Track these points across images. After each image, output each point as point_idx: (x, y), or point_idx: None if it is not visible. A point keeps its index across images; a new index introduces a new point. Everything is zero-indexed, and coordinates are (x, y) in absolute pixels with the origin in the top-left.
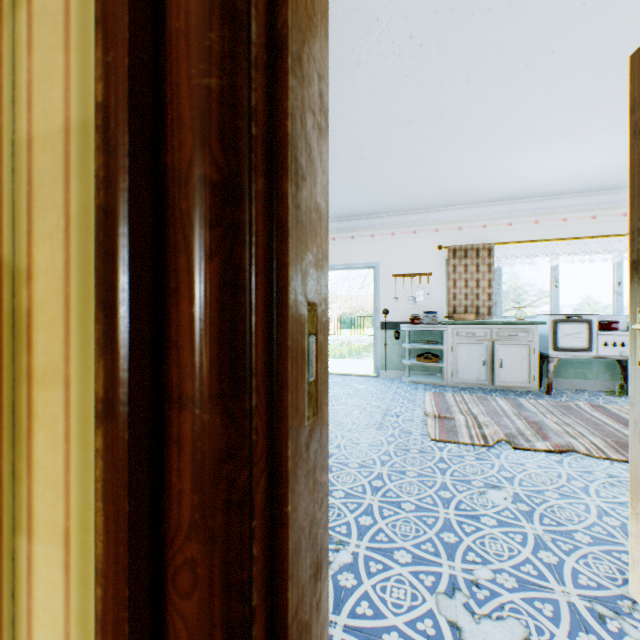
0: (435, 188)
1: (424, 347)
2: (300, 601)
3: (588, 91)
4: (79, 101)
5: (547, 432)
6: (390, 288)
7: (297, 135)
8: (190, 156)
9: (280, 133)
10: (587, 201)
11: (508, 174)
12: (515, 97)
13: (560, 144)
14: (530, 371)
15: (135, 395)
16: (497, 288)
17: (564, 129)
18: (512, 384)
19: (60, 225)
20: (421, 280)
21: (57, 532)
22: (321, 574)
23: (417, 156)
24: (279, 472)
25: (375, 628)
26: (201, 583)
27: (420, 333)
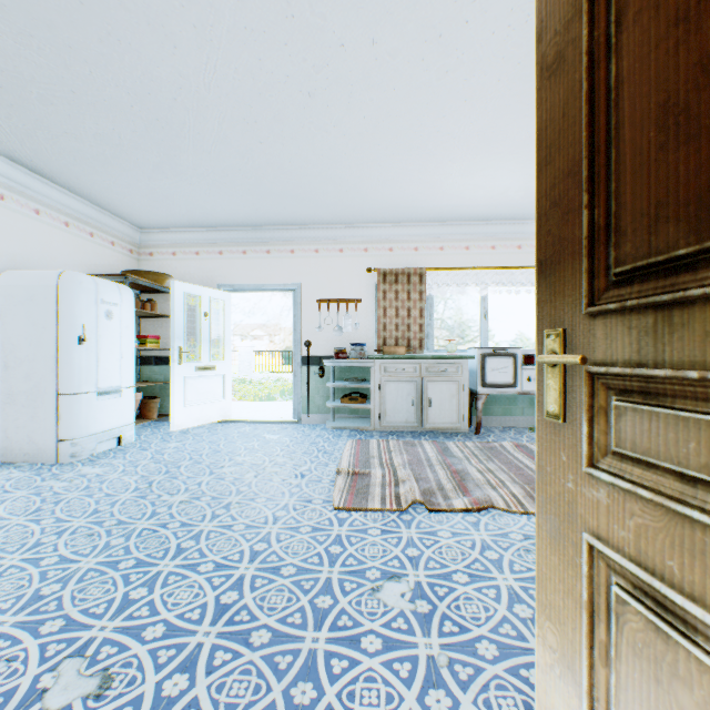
0: (360, 197)
1: (349, 386)
2: None
3: (508, 90)
4: None
5: (468, 484)
6: (314, 316)
7: None
8: None
9: None
10: (514, 230)
11: (436, 188)
12: (433, 82)
13: (485, 157)
14: (460, 410)
15: None
16: (429, 318)
17: (488, 137)
18: (442, 425)
19: None
20: (349, 307)
21: None
22: None
23: (331, 149)
24: None
25: None
26: None
27: (348, 369)
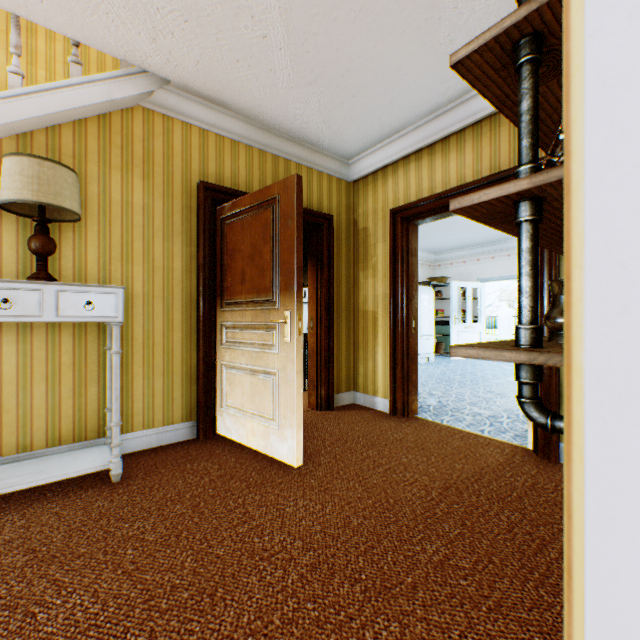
0: None
1: None
2: (411, 353)
3: None
4: (384, 291)
5: None
6: None
7: (410, 296)
8: (398, 301)
9: (408, 297)
10: None
11: None
12: None
13: None
14: None
15: (393, 326)
16: None
17: None
18: None
19: (381, 306)
20: None
21: (381, 346)
22: (416, 356)
23: None
24: (408, 336)
25: (446, 405)
26: (399, 346)
27: None
